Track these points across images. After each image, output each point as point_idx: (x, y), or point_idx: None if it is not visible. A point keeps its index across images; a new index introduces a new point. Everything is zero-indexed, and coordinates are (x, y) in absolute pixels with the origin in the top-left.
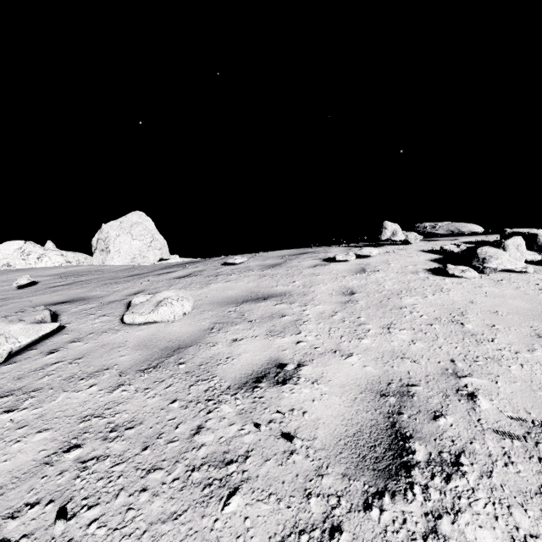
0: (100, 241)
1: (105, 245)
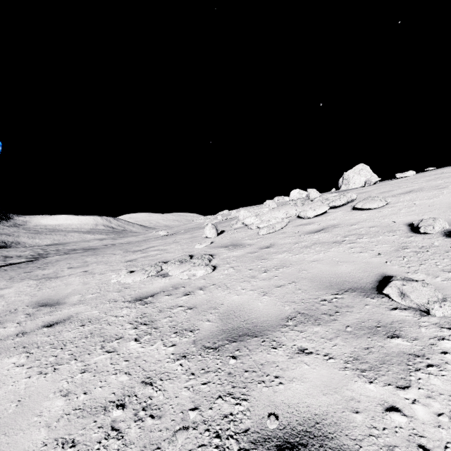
0: (344, 180)
1: (347, 181)
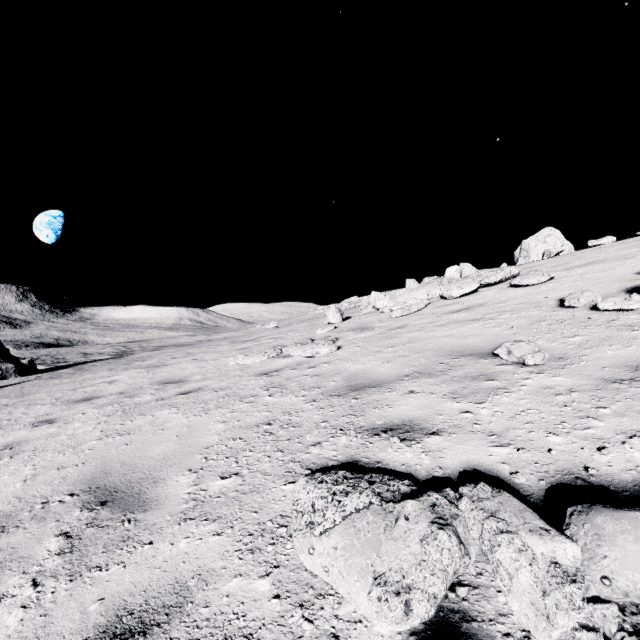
0: (522, 251)
1: (526, 253)
